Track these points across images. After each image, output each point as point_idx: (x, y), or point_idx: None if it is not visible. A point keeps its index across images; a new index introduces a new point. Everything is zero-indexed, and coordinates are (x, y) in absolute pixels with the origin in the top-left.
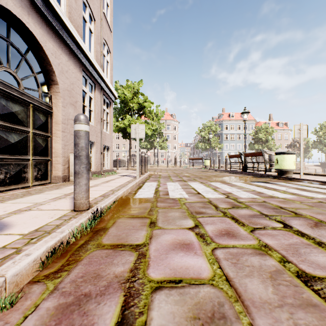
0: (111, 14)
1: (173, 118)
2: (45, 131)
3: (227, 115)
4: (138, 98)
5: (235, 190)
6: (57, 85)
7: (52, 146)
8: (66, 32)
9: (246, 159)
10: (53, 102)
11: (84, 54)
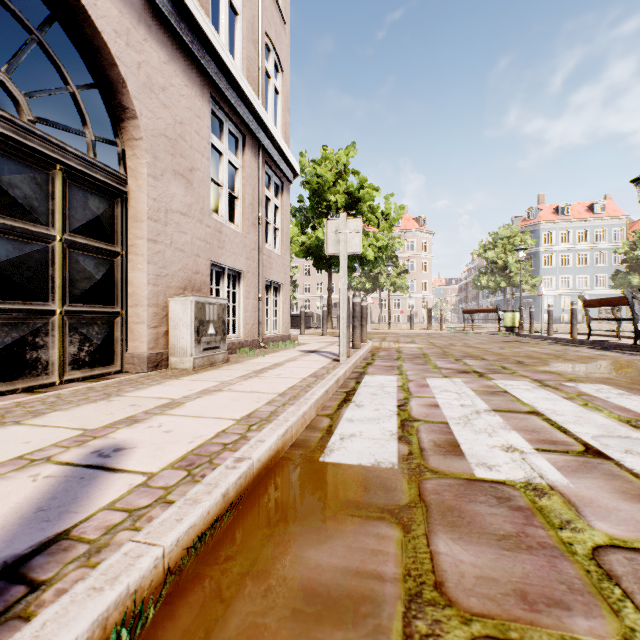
0: None
1: (421, 226)
2: (104, 238)
3: (552, 211)
4: (346, 182)
5: None
6: (136, 119)
7: (126, 278)
8: None
9: (604, 312)
10: (128, 166)
11: (211, 51)
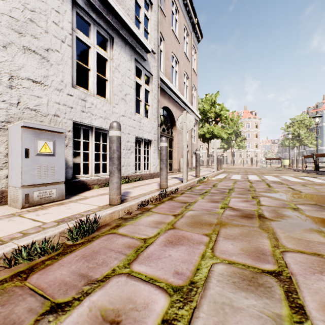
0: (196, 63)
1: (254, 115)
2: (171, 148)
3: None
4: (215, 108)
5: (273, 178)
6: (176, 126)
7: (173, 155)
8: (179, 99)
9: None
10: (173, 134)
11: (185, 104)
